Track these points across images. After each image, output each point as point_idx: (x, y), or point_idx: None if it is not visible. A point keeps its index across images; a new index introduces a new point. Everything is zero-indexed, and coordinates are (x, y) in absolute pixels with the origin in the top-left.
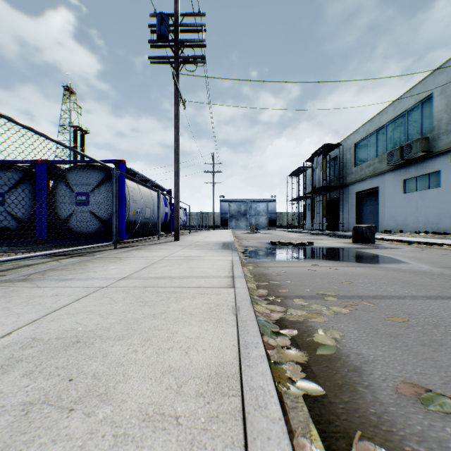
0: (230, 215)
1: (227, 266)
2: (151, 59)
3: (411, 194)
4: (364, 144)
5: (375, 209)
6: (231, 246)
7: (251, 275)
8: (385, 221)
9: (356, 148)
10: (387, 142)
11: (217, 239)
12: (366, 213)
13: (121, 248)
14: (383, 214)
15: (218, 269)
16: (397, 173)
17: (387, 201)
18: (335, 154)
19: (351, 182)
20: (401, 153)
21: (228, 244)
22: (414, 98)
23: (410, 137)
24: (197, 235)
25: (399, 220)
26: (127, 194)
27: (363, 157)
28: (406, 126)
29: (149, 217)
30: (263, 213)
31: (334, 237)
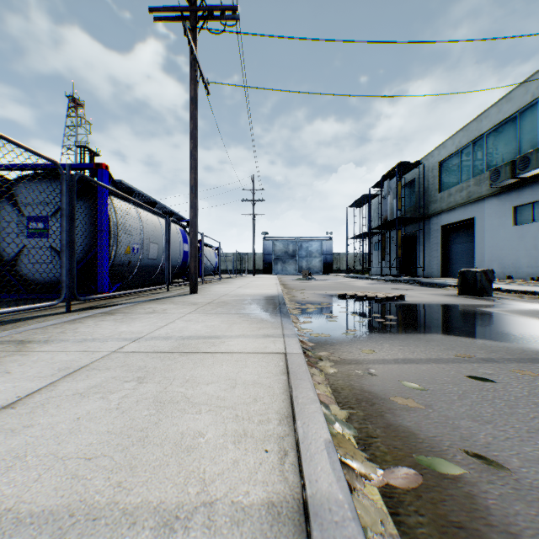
0: (275, 256)
1: (275, 388)
2: (153, 11)
3: (525, 227)
4: (453, 162)
5: (470, 248)
6: (279, 305)
7: (340, 411)
8: (485, 264)
9: (441, 167)
10: (487, 157)
11: (256, 290)
12: (455, 253)
13: (81, 310)
14: (482, 254)
15: (245, 418)
16: (503, 197)
17: (489, 236)
18: (411, 177)
19: (435, 213)
20: (512, 170)
21: (274, 301)
22: (531, 92)
23: (524, 148)
24: (230, 283)
25: (506, 262)
26: (114, 220)
27: (451, 179)
28: (518, 133)
29: (157, 257)
30: (317, 254)
31: (418, 285)
